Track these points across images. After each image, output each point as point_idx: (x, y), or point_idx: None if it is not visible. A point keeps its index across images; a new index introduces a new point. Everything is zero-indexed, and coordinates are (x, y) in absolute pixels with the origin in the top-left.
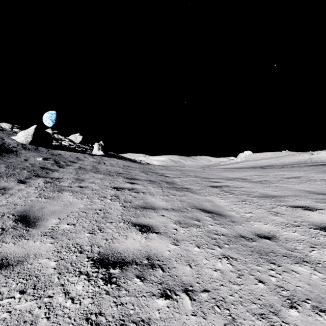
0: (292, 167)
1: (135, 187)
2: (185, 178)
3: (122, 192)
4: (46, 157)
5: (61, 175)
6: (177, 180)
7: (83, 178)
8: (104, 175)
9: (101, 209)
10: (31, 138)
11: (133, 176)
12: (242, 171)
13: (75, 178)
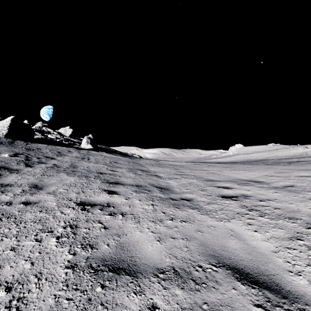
0: (302, 163)
1: (112, 201)
2: (182, 179)
3: (88, 214)
4: (17, 152)
5: (16, 180)
6: (173, 182)
7: (44, 184)
8: (78, 177)
9: (14, 283)
10: (6, 130)
11: (116, 178)
12: (248, 170)
13: (33, 183)
